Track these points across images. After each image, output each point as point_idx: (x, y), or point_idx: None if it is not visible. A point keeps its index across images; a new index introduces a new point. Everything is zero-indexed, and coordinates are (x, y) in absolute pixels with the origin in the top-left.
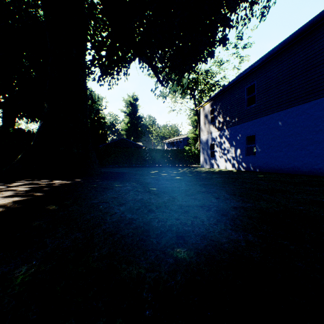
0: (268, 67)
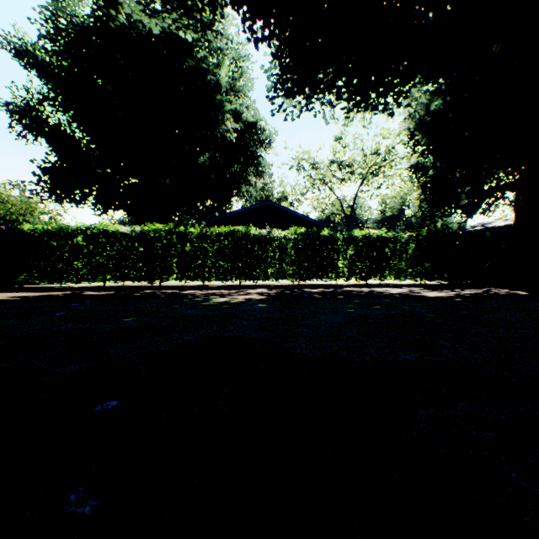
0: None
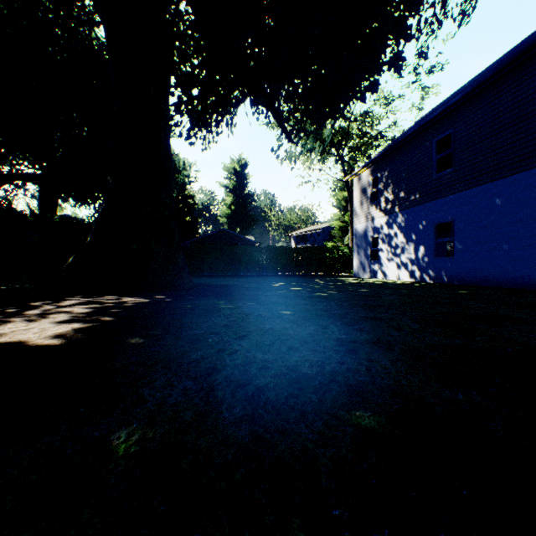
0: (476, 104)
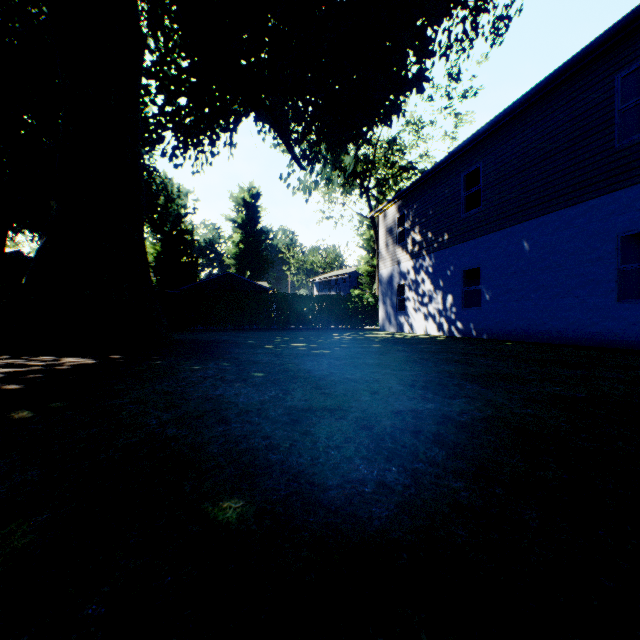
0: (504, 135)
